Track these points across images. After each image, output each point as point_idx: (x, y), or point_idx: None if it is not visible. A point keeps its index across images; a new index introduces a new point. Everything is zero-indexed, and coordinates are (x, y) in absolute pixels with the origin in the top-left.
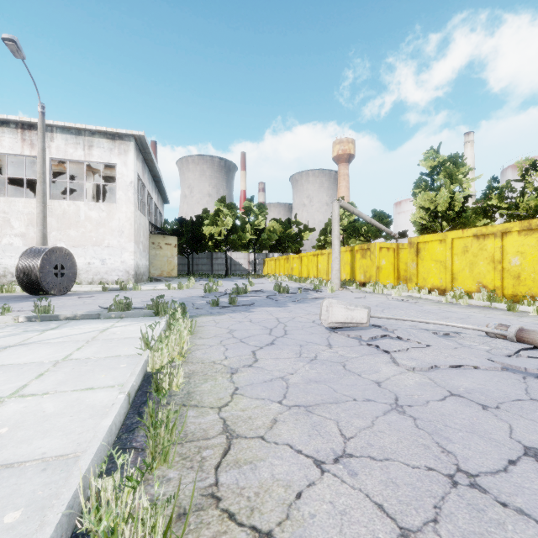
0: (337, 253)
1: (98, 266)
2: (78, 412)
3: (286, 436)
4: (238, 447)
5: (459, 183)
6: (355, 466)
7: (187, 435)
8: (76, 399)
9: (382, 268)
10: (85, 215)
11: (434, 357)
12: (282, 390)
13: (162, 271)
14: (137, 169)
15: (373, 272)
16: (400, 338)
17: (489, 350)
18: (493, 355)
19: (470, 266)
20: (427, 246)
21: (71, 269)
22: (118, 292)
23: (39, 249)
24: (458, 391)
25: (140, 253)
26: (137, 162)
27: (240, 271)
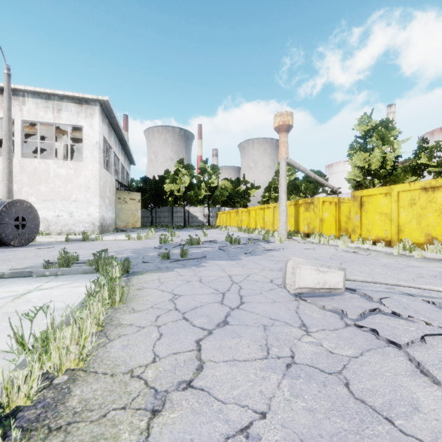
0: (284, 206)
1: (66, 218)
2: None
3: None
4: None
5: (390, 144)
6: None
7: None
8: None
9: (324, 220)
10: (54, 172)
11: None
12: None
13: (127, 222)
14: (103, 131)
15: (317, 224)
16: (397, 314)
17: None
18: None
19: (417, 218)
20: (371, 199)
21: (33, 221)
22: (80, 242)
23: None
24: None
25: (106, 207)
26: (103, 125)
27: (197, 223)
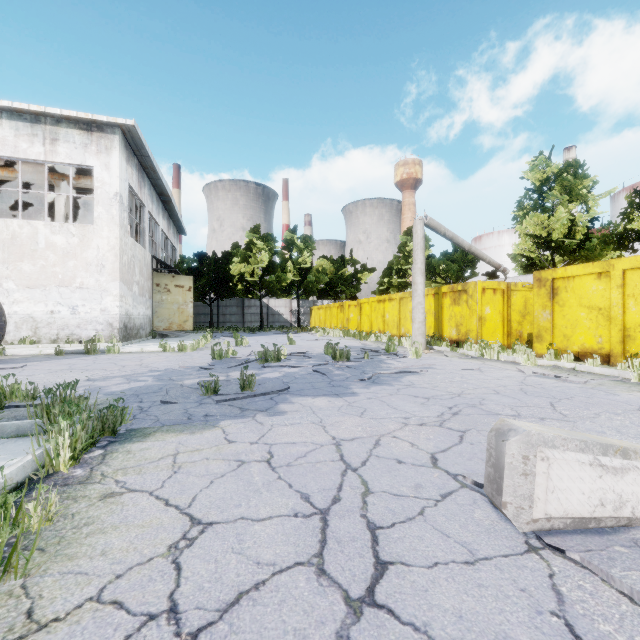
0: (421, 296)
1: (66, 315)
2: None
3: None
4: None
5: (583, 200)
6: None
7: None
8: None
9: (485, 319)
10: (46, 241)
11: None
12: None
13: (171, 323)
14: (127, 177)
15: (472, 325)
16: None
17: None
18: None
19: None
20: (571, 284)
21: None
22: (79, 356)
23: None
24: None
25: (135, 298)
26: (127, 167)
27: (280, 323)
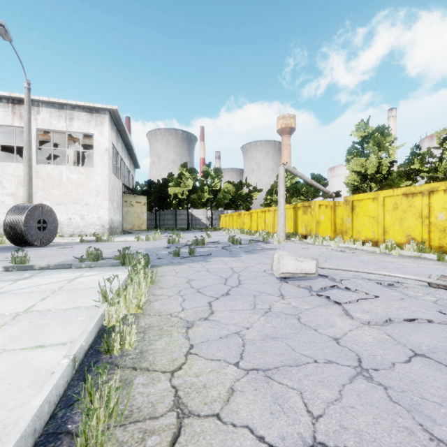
0: (282, 210)
1: (78, 220)
2: (19, 378)
3: (245, 414)
4: (189, 431)
5: (386, 150)
6: None
7: (133, 411)
8: (22, 360)
9: (321, 223)
10: (66, 177)
11: (385, 309)
12: (239, 348)
13: (133, 225)
14: (111, 138)
15: (313, 226)
16: (348, 288)
17: (436, 301)
18: (441, 306)
19: (400, 220)
20: (361, 204)
21: (53, 223)
22: (94, 243)
23: (24, 206)
24: (421, 350)
25: (114, 210)
26: (111, 132)
27: (200, 225)
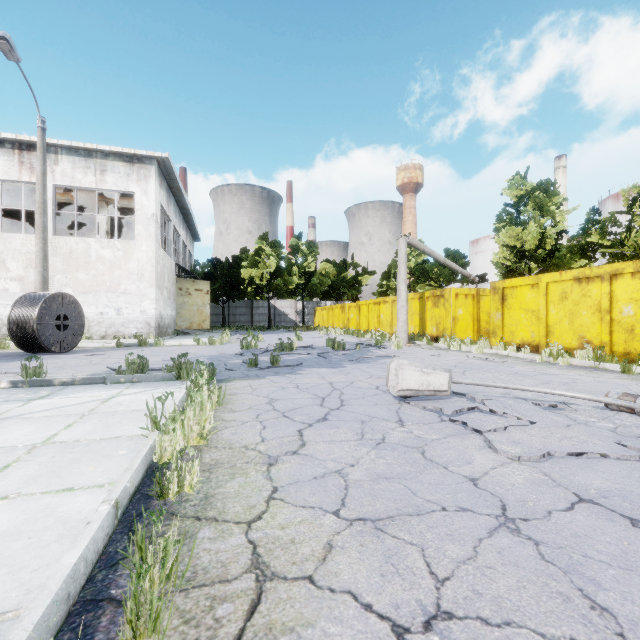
0: (404, 301)
1: (113, 316)
2: (42, 530)
3: (346, 576)
4: (273, 598)
5: (551, 216)
6: (458, 637)
7: (197, 573)
8: (45, 508)
9: (458, 319)
10: (96, 255)
11: (543, 440)
12: (340, 492)
13: (191, 322)
14: (160, 199)
15: (448, 324)
16: (493, 411)
17: (614, 428)
18: (621, 436)
19: (570, 316)
20: (515, 292)
21: (78, 320)
22: (136, 348)
23: (36, 295)
24: (589, 494)
25: (164, 301)
26: (160, 190)
27: (286, 323)
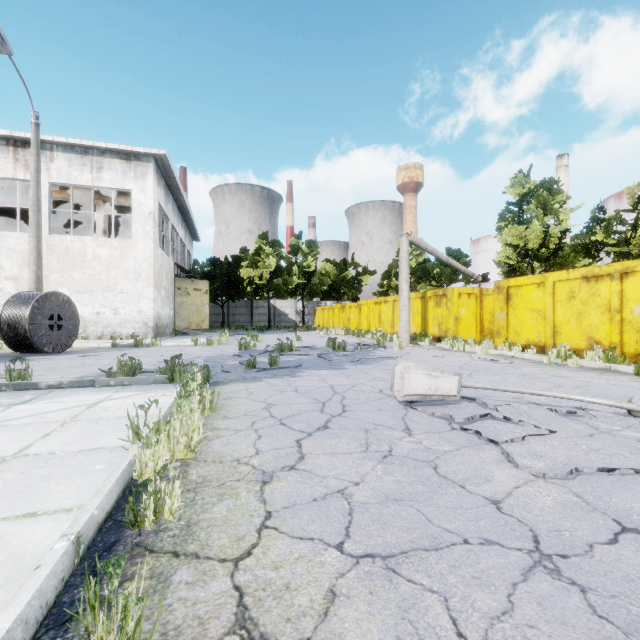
0: (406, 300)
1: (109, 316)
2: None
3: None
4: None
5: (555, 214)
6: None
7: (167, 635)
8: None
9: (461, 319)
10: (93, 253)
11: (568, 453)
12: (343, 519)
13: (190, 322)
14: (158, 197)
15: (450, 324)
16: (508, 419)
17: None
18: None
19: (577, 316)
20: (520, 291)
21: (72, 320)
22: (132, 349)
23: (28, 295)
24: (632, 521)
25: (162, 300)
26: (158, 188)
27: (286, 323)
